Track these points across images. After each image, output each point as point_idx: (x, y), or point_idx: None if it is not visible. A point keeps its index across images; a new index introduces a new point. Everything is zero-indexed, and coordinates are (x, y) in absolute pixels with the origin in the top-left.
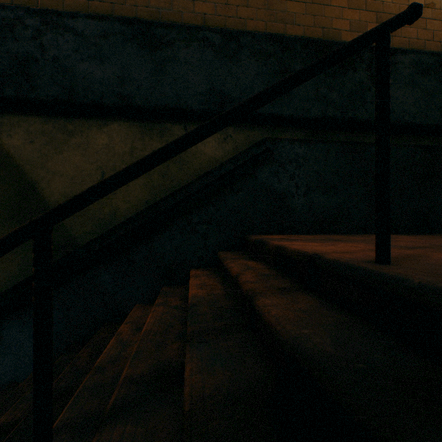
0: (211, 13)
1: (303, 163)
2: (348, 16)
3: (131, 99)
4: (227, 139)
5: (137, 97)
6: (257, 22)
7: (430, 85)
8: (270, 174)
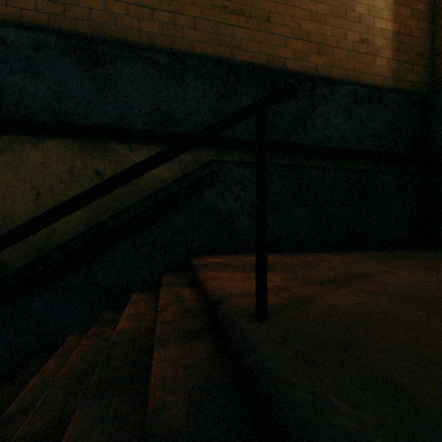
0: (158, 32)
1: (248, 185)
2: (292, 45)
3: (69, 116)
4: (174, 160)
5: (75, 115)
6: (205, 45)
7: (364, 114)
8: (216, 195)
